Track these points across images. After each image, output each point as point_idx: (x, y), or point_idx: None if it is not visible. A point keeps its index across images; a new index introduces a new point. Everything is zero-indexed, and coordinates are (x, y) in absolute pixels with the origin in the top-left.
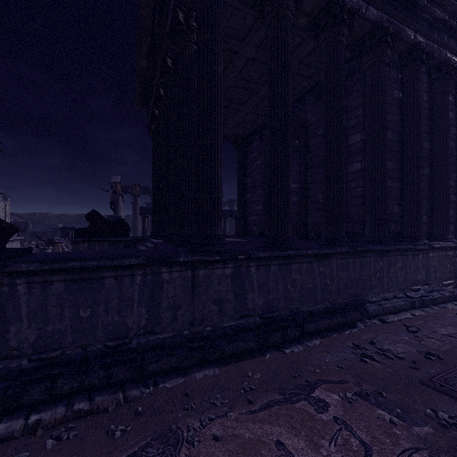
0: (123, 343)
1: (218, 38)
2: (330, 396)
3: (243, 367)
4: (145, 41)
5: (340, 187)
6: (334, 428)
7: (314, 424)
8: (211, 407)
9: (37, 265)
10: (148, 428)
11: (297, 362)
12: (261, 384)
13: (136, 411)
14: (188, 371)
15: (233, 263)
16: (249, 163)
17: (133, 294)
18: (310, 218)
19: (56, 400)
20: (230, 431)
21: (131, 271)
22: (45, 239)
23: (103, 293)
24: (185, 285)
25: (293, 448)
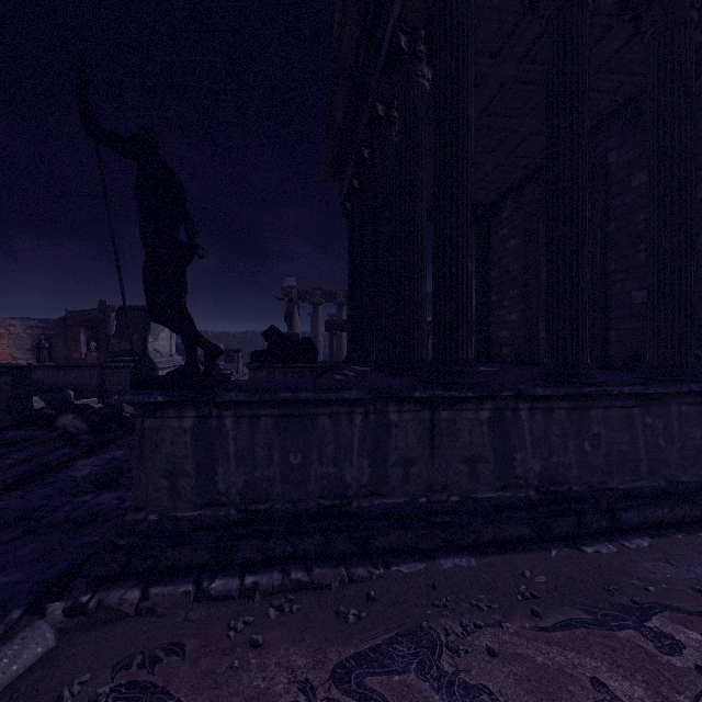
0: (341, 503)
1: (468, 63)
2: (683, 632)
3: (513, 562)
4: (344, 85)
5: (687, 277)
6: (699, 683)
7: (658, 668)
8: (473, 610)
9: (246, 395)
10: (389, 619)
11: (609, 569)
12: (549, 592)
13: (367, 595)
14: (428, 555)
15: (491, 402)
16: (496, 246)
17: (351, 439)
18: (614, 333)
19: (268, 564)
20: (512, 648)
21: (350, 408)
22: None
23: (316, 435)
24: (420, 432)
25: (623, 694)
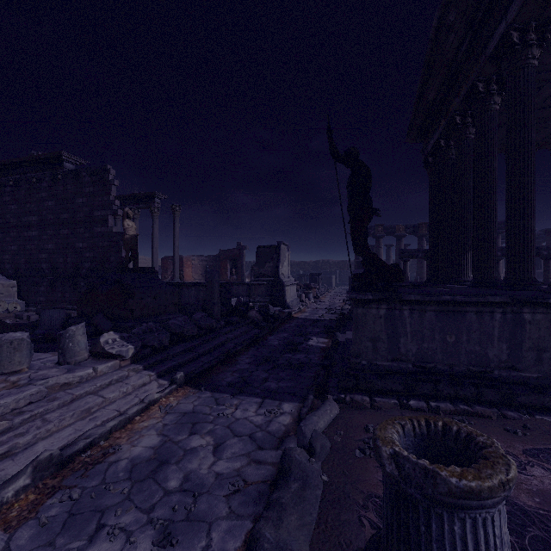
0: (485, 371)
1: None
2: None
3: None
4: (441, 73)
5: None
6: None
7: None
8: None
9: (421, 297)
10: (550, 439)
11: None
12: None
13: (524, 426)
14: None
15: None
16: None
17: (492, 329)
18: None
19: (439, 398)
20: None
21: (491, 308)
22: (300, 284)
23: (465, 325)
24: None
25: None
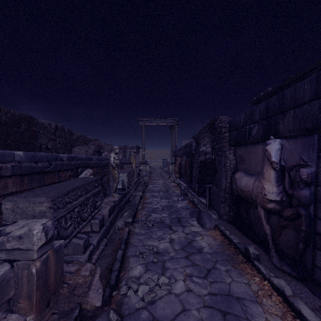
0: None
1: None
2: None
3: None
4: None
5: None
6: None
7: None
8: None
9: None
10: None
11: None
12: None
13: None
14: None
15: None
16: None
17: None
18: None
19: None
20: None
21: None
22: None
23: None
24: None
25: None
